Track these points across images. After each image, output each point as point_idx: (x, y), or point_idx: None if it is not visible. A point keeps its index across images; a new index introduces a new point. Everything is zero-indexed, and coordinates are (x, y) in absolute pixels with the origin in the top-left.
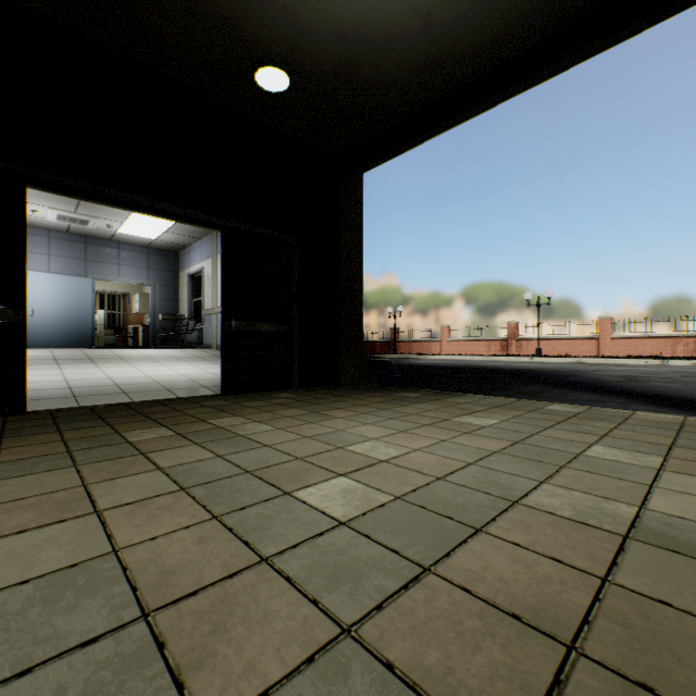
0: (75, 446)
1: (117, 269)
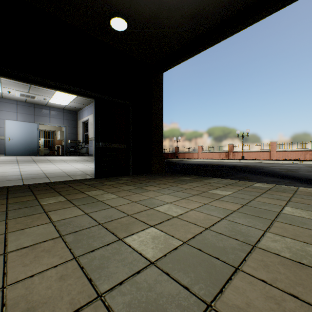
0: (11, 207)
1: (49, 119)
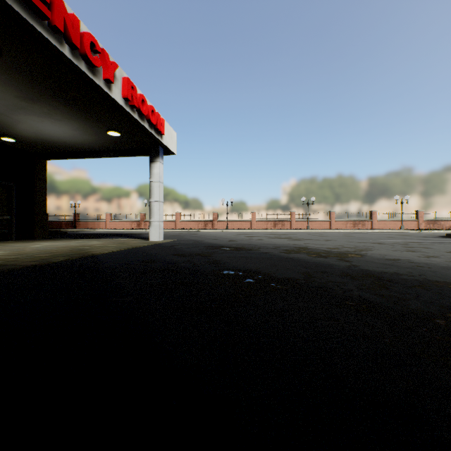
0: None
1: None
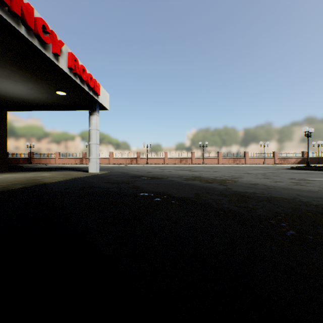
0: None
1: None
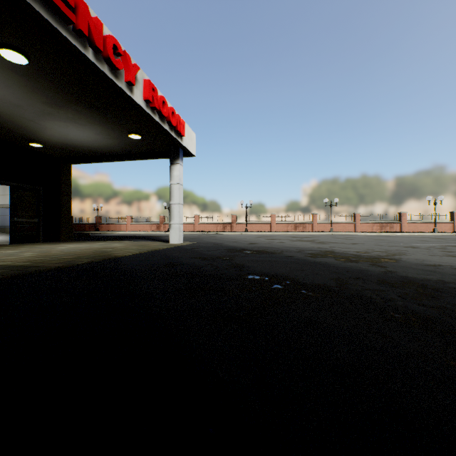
0: None
1: None
